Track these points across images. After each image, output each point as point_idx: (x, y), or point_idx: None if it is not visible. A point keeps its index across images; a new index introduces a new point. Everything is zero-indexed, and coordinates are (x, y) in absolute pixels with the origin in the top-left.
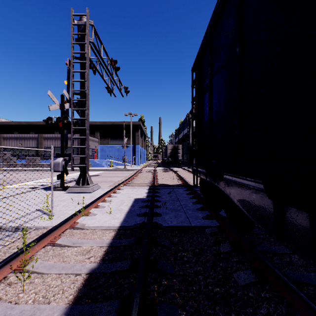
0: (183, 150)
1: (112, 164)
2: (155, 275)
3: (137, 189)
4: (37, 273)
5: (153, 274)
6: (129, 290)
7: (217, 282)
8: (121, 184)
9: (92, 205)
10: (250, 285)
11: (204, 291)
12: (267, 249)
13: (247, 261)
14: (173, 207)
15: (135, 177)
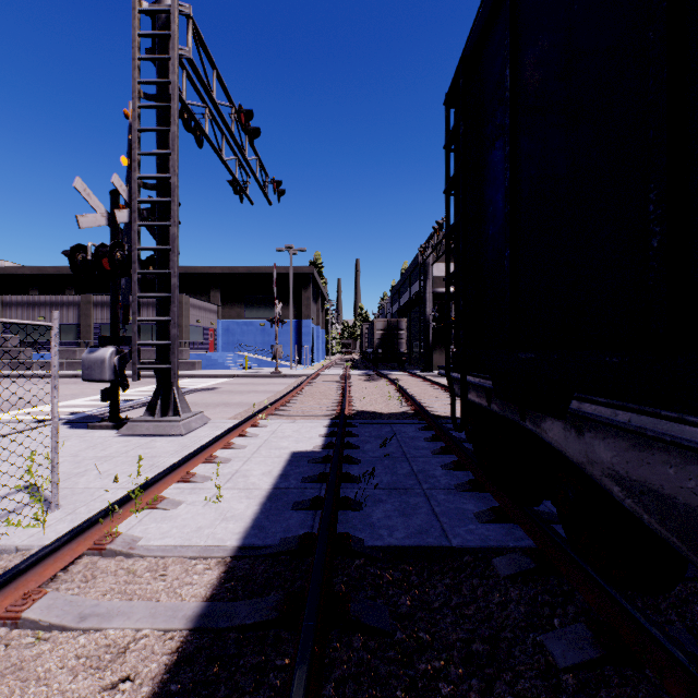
0: (410, 331)
1: (248, 362)
2: None
3: (300, 425)
4: None
5: None
6: None
7: None
8: (262, 412)
9: (174, 473)
10: None
11: None
12: None
13: None
14: (392, 479)
15: (297, 393)
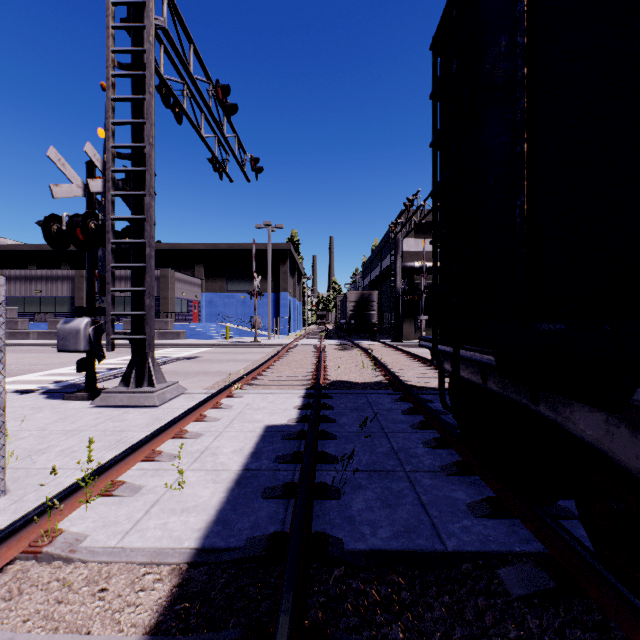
0: (380, 303)
1: (230, 332)
2: None
3: (276, 396)
4: None
5: None
6: None
7: None
8: (239, 382)
9: (138, 452)
10: None
11: None
12: None
13: None
14: (371, 458)
15: (274, 362)
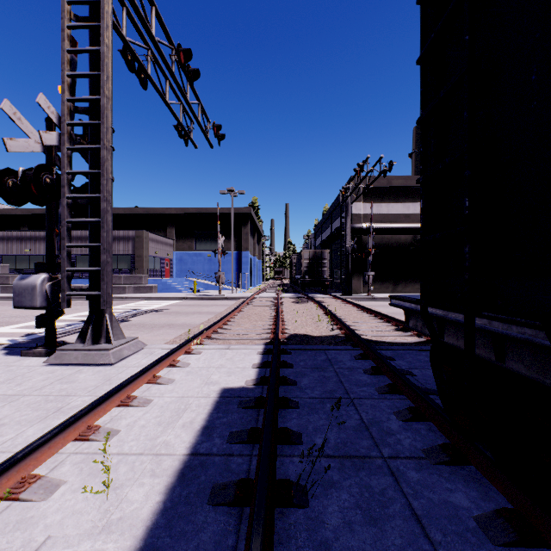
0: (331, 260)
1: (197, 286)
2: None
3: (234, 352)
4: None
5: None
6: None
7: None
8: (199, 336)
9: (70, 429)
10: None
11: None
12: None
13: None
14: (340, 437)
15: (235, 314)
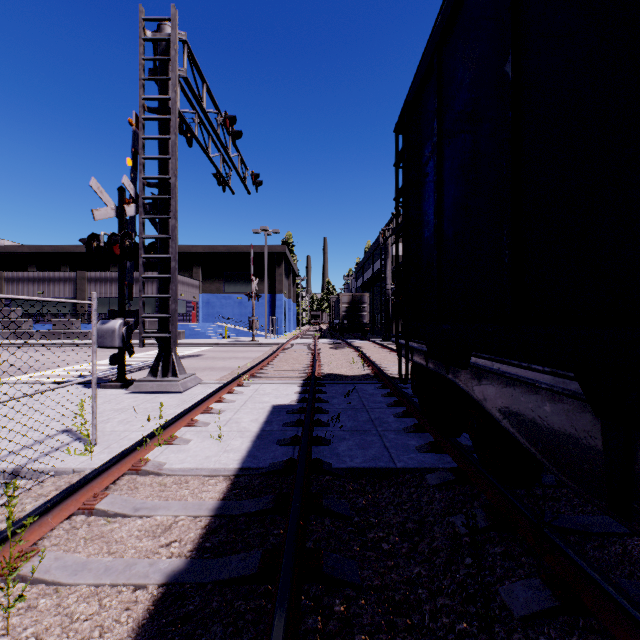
0: (372, 304)
1: (227, 332)
2: (318, 590)
3: (278, 385)
4: (46, 583)
5: (312, 588)
6: (257, 628)
7: (462, 607)
8: (245, 374)
9: (182, 420)
10: (540, 617)
11: (431, 629)
12: (569, 524)
13: (527, 555)
14: (354, 424)
15: (273, 359)
